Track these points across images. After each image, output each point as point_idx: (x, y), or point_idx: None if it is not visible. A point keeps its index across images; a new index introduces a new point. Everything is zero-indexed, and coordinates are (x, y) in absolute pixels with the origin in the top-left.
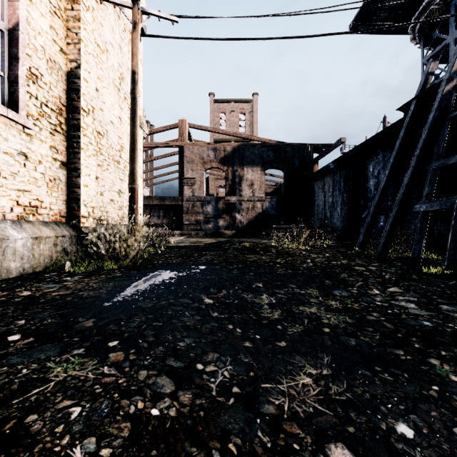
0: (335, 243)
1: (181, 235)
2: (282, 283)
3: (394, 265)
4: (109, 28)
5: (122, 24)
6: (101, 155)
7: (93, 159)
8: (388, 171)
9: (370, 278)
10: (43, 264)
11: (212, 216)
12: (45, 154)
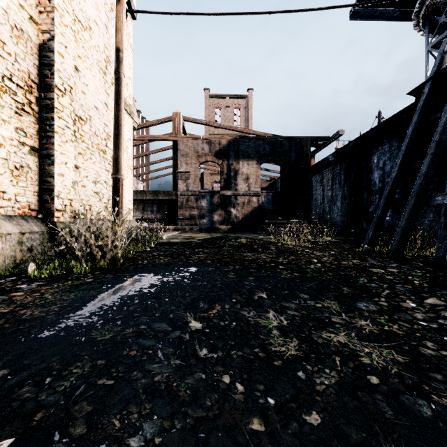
0: (337, 239)
1: (175, 230)
2: (290, 292)
3: (417, 267)
4: (93, 5)
5: (109, 3)
6: (82, 142)
7: (70, 145)
8: (399, 160)
9: (396, 285)
10: (3, 266)
11: (207, 210)
12: (8, 137)
